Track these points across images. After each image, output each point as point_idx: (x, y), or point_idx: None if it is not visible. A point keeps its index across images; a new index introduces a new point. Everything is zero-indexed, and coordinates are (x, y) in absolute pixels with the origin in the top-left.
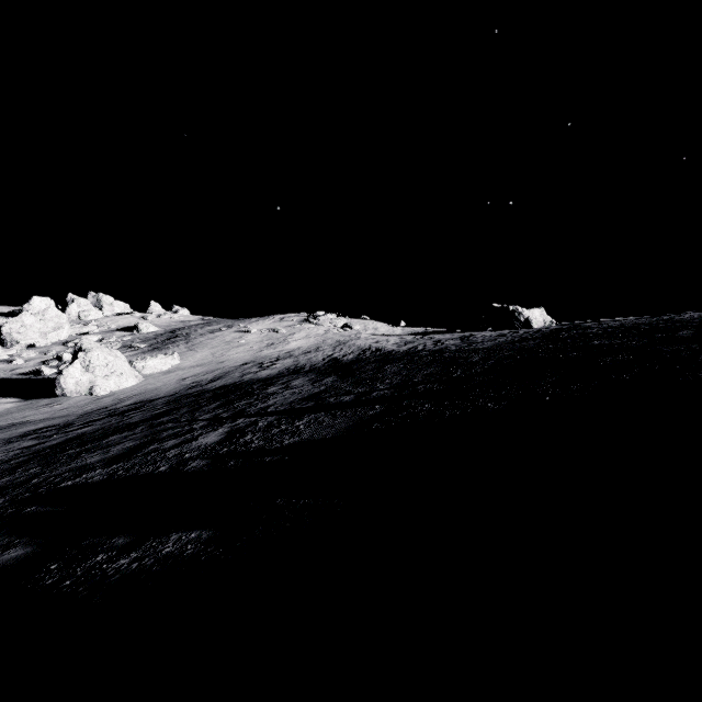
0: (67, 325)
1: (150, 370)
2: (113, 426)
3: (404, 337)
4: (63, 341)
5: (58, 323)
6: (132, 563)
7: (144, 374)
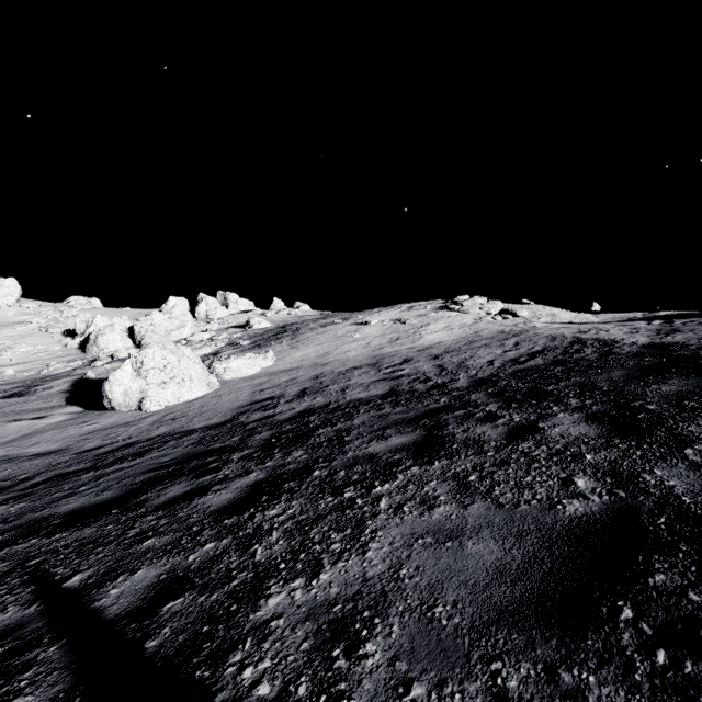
0: (190, 323)
1: (233, 374)
2: (18, 519)
3: (624, 323)
4: (182, 339)
5: (183, 321)
6: None
7: (224, 380)
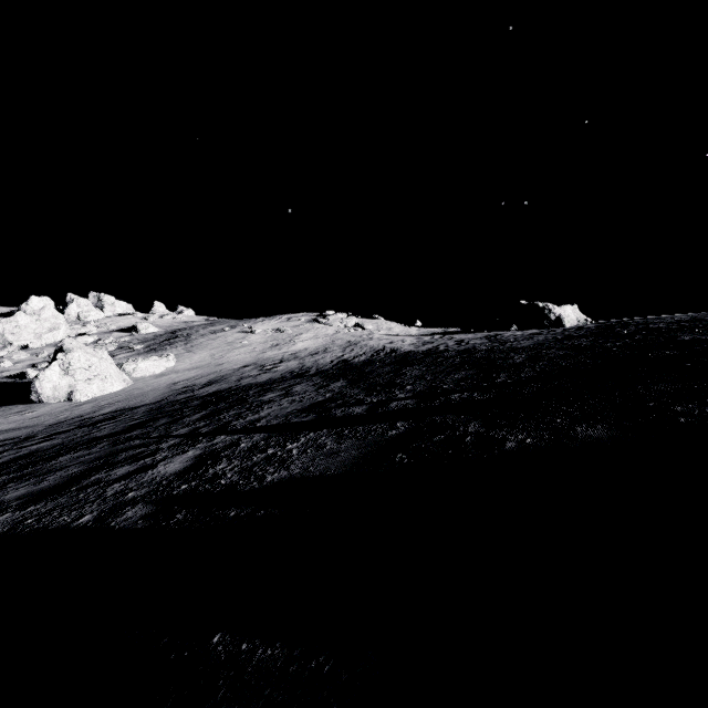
0: (64, 325)
1: (142, 373)
2: (75, 440)
3: (421, 337)
4: (58, 342)
5: (55, 323)
6: None
7: (134, 378)
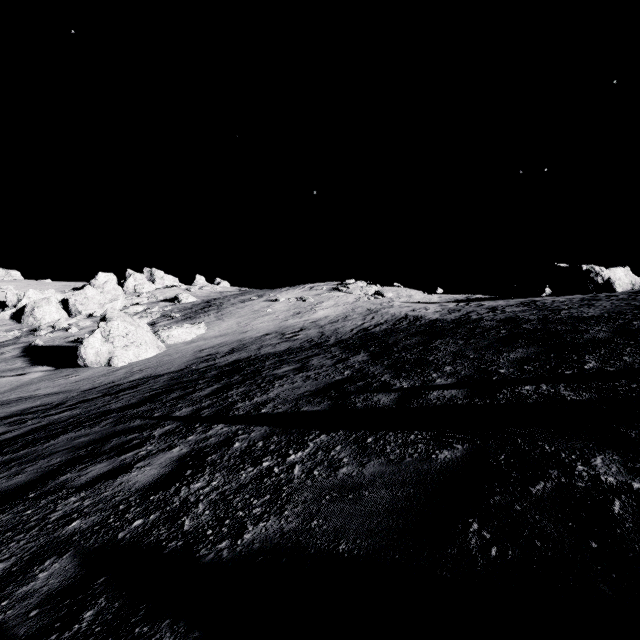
0: (122, 296)
1: (175, 339)
2: (89, 412)
3: (444, 304)
4: None
5: (115, 295)
6: None
7: (168, 344)
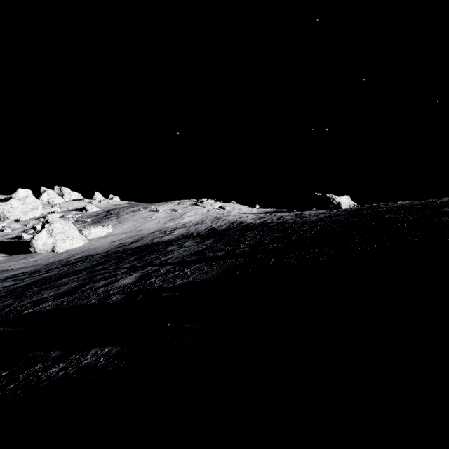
0: (40, 207)
1: (93, 235)
2: (65, 272)
3: (258, 214)
4: (37, 217)
5: (34, 205)
6: (59, 371)
7: (88, 238)
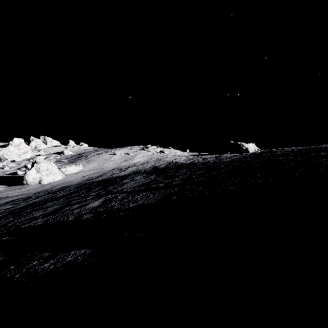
0: (30, 151)
1: (68, 172)
2: (49, 198)
3: (188, 156)
4: (28, 159)
5: (26, 150)
6: (50, 265)
7: (65, 174)
